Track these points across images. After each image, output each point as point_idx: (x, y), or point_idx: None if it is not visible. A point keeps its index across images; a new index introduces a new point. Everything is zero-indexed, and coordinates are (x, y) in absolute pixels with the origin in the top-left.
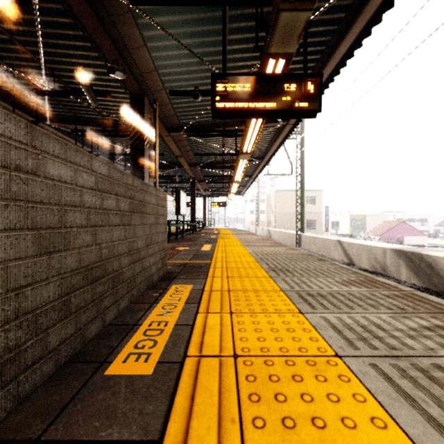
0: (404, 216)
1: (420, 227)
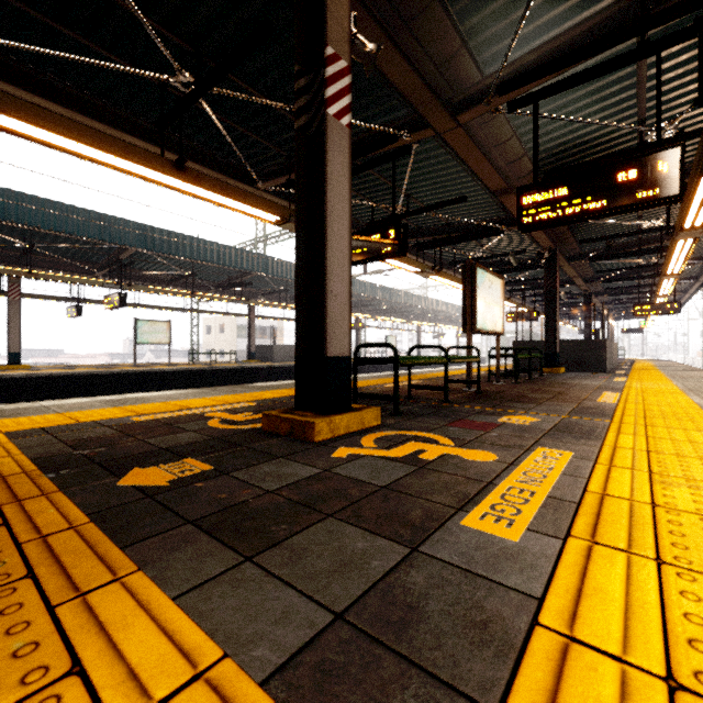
0: None
1: None
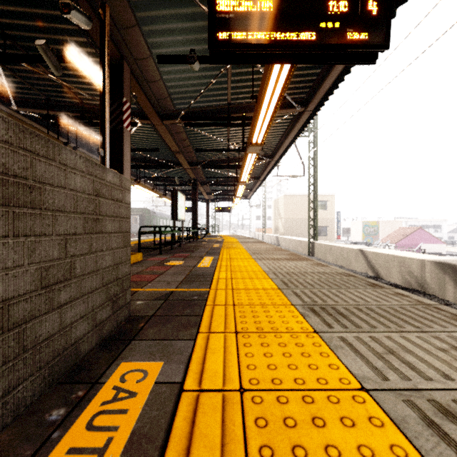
0: (417, 223)
1: (433, 233)
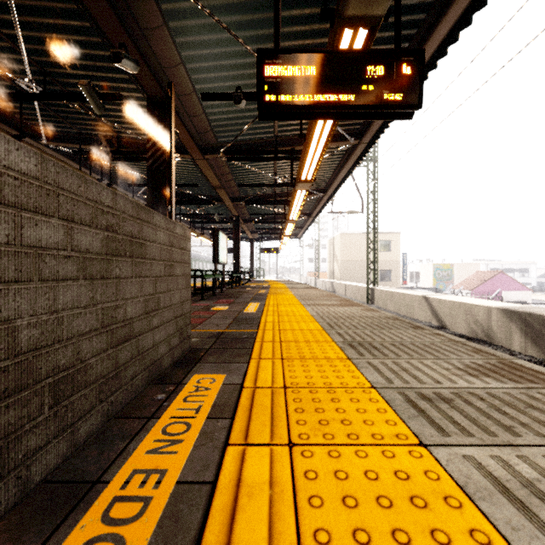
0: (500, 266)
1: (519, 278)
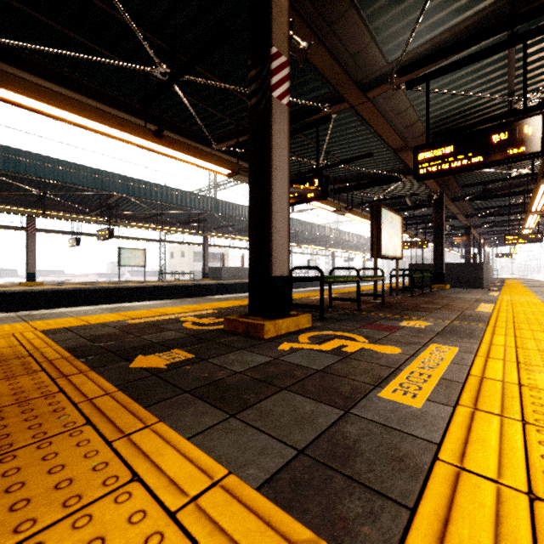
0: None
1: None
